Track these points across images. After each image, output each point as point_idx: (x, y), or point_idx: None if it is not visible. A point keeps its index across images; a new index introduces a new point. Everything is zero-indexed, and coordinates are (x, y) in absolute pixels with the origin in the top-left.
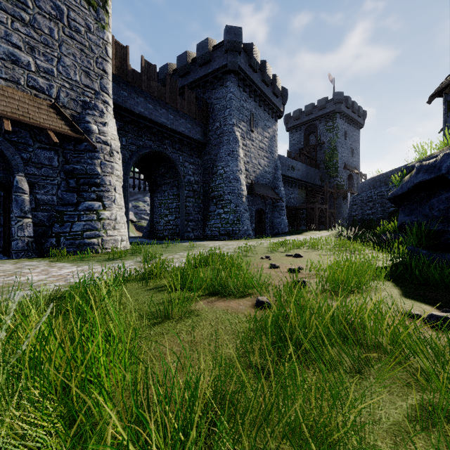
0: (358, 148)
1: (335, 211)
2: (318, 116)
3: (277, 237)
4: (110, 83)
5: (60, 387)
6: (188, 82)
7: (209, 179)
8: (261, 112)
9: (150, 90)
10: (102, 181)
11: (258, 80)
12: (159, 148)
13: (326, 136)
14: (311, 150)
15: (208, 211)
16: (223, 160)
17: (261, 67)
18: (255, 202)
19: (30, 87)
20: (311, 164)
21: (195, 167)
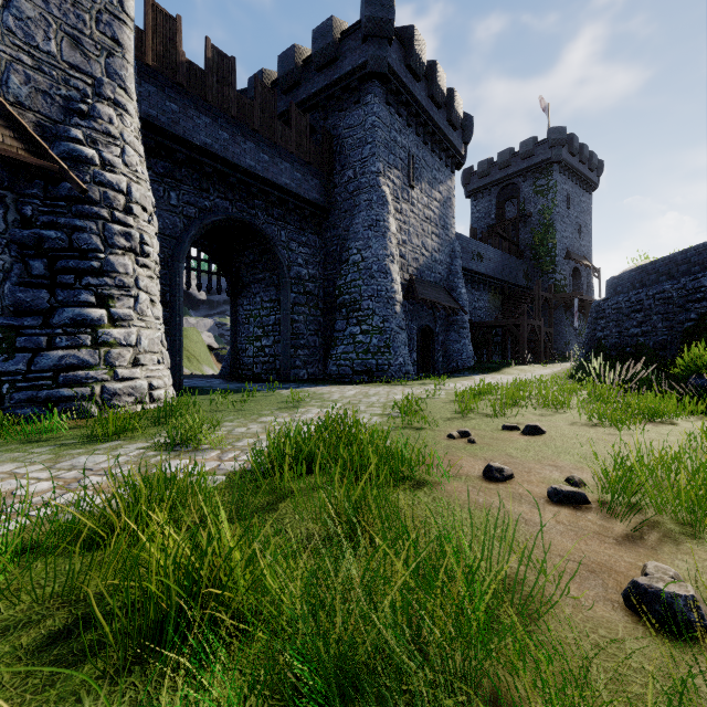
0: (588, 224)
1: (553, 331)
2: (522, 169)
3: (457, 376)
4: (129, 67)
5: None
6: (298, 101)
7: (334, 273)
8: (428, 154)
9: (223, 103)
10: (107, 264)
11: (422, 95)
12: (242, 214)
13: (535, 204)
14: (509, 228)
15: (333, 331)
16: (359, 238)
17: (428, 72)
18: (417, 313)
19: None
20: (510, 252)
21: (309, 251)
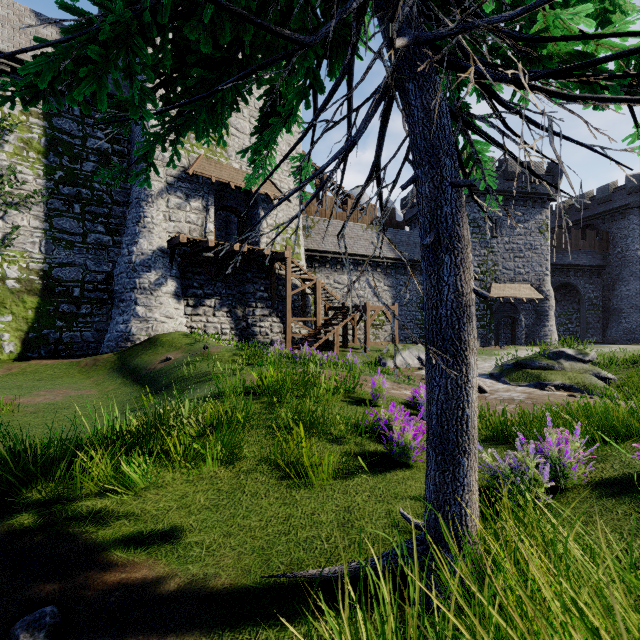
0: None
1: None
2: None
3: None
4: (549, 264)
5: (605, 353)
6: (586, 216)
7: (608, 294)
8: None
9: (560, 246)
10: (548, 313)
11: None
12: (564, 280)
13: None
14: None
15: (608, 321)
16: (624, 280)
17: None
18: None
19: (523, 281)
20: None
21: (594, 286)
